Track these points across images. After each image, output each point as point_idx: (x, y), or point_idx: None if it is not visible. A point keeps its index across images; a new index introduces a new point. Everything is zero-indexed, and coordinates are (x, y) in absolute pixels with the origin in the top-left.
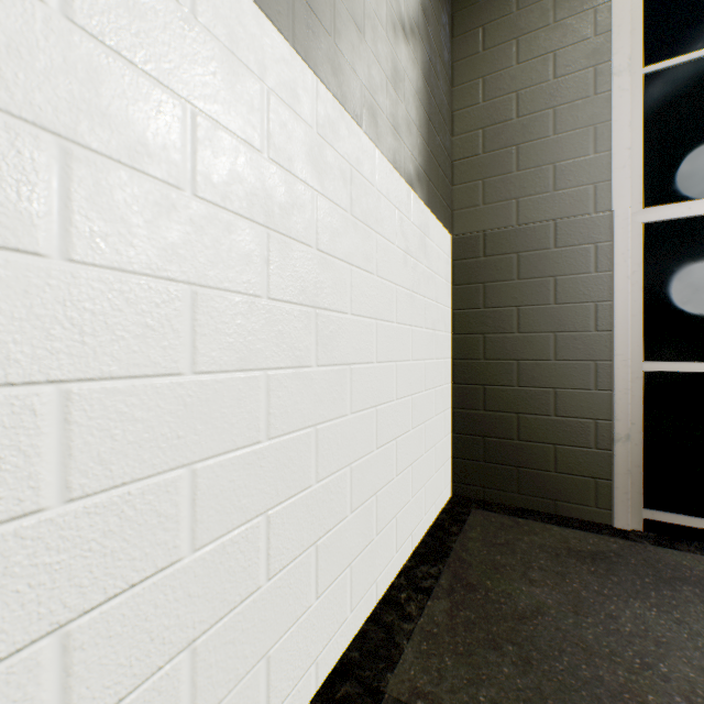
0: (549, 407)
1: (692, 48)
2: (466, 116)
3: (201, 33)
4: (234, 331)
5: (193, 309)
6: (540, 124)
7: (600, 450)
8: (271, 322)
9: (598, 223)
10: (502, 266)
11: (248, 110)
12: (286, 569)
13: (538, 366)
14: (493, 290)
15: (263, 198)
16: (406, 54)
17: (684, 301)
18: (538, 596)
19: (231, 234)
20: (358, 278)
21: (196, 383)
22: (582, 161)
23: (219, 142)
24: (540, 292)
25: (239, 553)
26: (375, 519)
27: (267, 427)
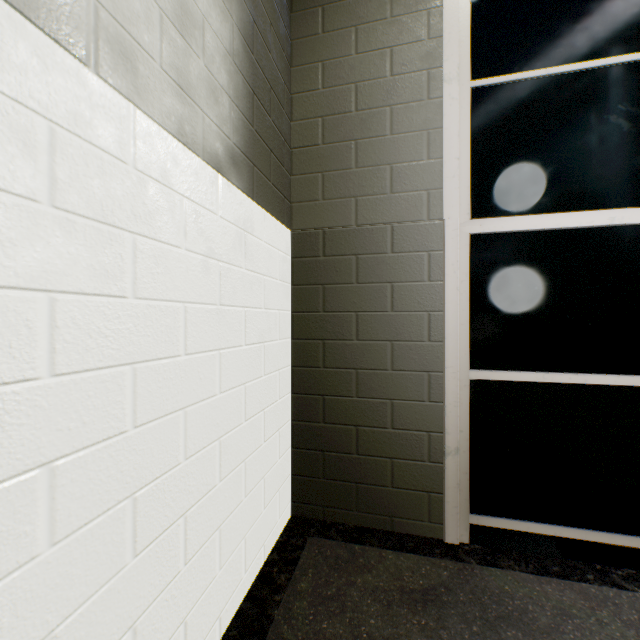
0: (387, 419)
1: (510, 71)
2: (306, 100)
3: None
4: None
5: None
6: (378, 121)
7: (433, 463)
8: None
9: (432, 231)
10: (341, 268)
11: None
12: None
13: (376, 376)
14: (333, 293)
15: None
16: None
17: (504, 312)
18: None
19: None
20: (76, 311)
21: None
22: (417, 165)
23: None
24: (378, 297)
25: None
26: None
27: None
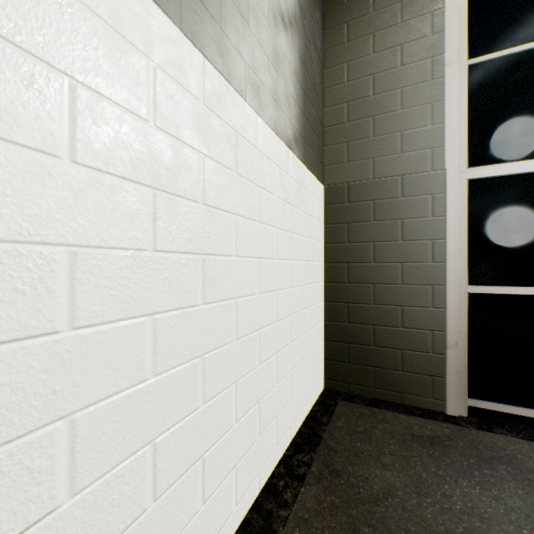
0: (397, 320)
1: (503, 47)
2: (335, 92)
3: (82, 10)
4: (119, 284)
5: (71, 269)
6: (391, 101)
7: (435, 354)
8: (157, 272)
9: (435, 179)
10: (362, 210)
11: (133, 83)
12: (173, 486)
13: (389, 289)
14: (355, 229)
15: (149, 162)
16: (285, 41)
17: (498, 240)
18: (389, 479)
19: (115, 196)
20: (242, 226)
21: (75, 337)
22: (422, 130)
23: (102, 112)
24: (391, 231)
25: (123, 485)
26: (258, 423)
27: (154, 365)
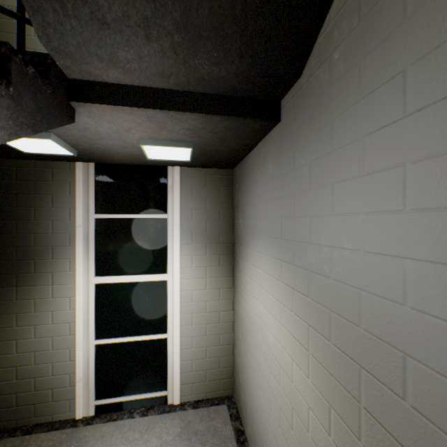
0: None
1: None
2: None
3: None
4: None
5: None
6: None
7: None
8: None
9: None
10: (27, 28)
11: None
12: None
13: None
14: None
15: None
16: None
17: None
18: None
19: None
20: None
21: None
22: None
23: None
24: None
25: None
26: None
27: None
